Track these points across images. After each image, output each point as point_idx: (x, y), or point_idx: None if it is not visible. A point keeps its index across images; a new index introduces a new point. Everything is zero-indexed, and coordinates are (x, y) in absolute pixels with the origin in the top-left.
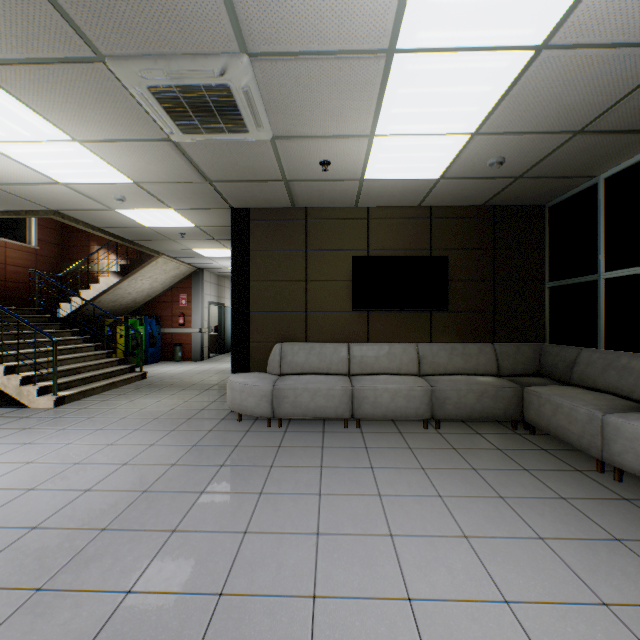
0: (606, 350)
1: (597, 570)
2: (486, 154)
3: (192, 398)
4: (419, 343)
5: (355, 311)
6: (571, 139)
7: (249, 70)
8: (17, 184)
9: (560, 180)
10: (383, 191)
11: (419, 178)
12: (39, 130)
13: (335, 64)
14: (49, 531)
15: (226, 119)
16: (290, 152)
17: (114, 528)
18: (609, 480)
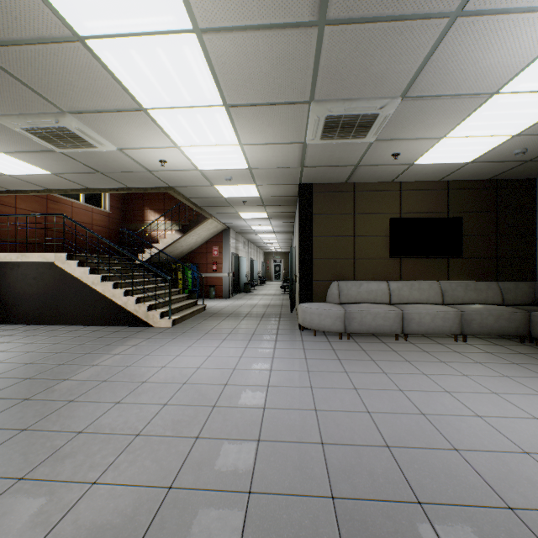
0: None
1: None
2: (515, 147)
3: (260, 322)
4: (440, 281)
5: (390, 258)
6: None
7: (397, 105)
8: (167, 170)
9: None
10: (421, 171)
11: (454, 162)
12: (224, 139)
13: (453, 101)
14: (279, 387)
15: (357, 131)
16: (377, 148)
17: (317, 387)
18: None
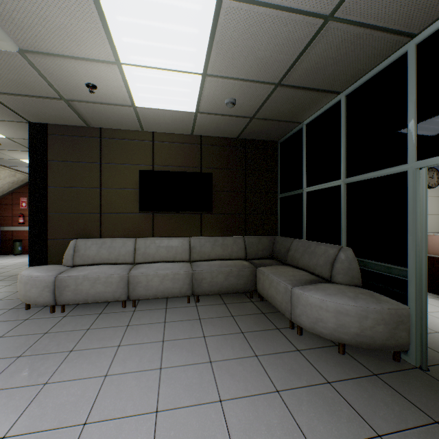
0: (305, 240)
1: (249, 428)
2: (221, 95)
3: None
4: (192, 237)
5: (143, 213)
6: (275, 90)
7: None
8: None
9: (280, 123)
10: (158, 119)
11: (181, 110)
12: None
13: None
14: None
15: None
16: (50, 70)
17: None
18: (294, 334)
